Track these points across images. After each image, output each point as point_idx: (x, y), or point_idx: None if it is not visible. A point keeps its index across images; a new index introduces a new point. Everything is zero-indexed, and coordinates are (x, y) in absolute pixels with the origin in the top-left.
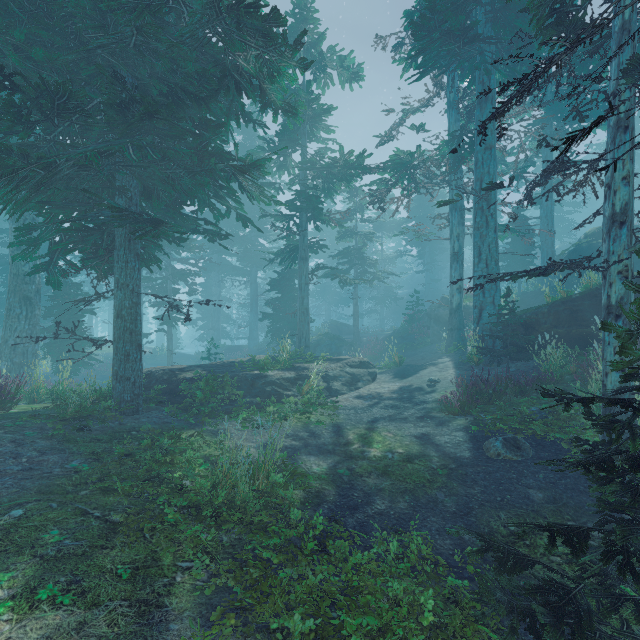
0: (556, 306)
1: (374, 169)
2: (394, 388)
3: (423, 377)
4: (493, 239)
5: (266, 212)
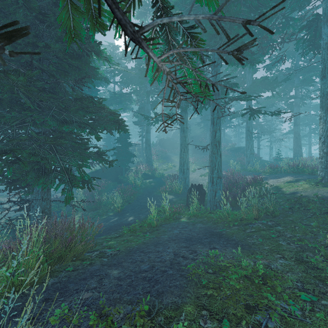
0: (89, 174)
1: None
2: None
3: None
4: None
5: None
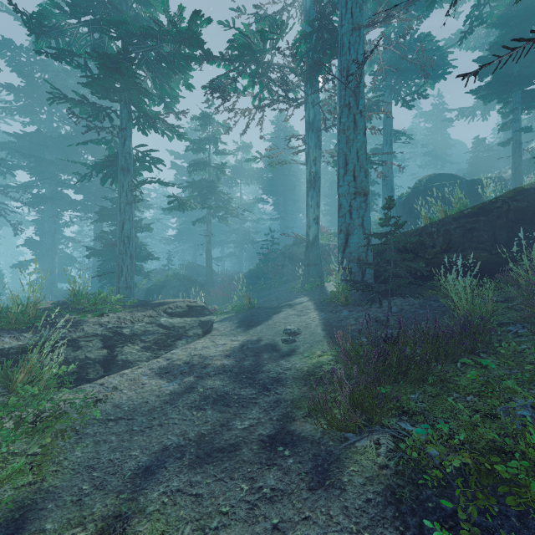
0: (446, 224)
1: (218, 59)
2: (232, 348)
3: (277, 325)
4: (362, 143)
5: (62, 94)
